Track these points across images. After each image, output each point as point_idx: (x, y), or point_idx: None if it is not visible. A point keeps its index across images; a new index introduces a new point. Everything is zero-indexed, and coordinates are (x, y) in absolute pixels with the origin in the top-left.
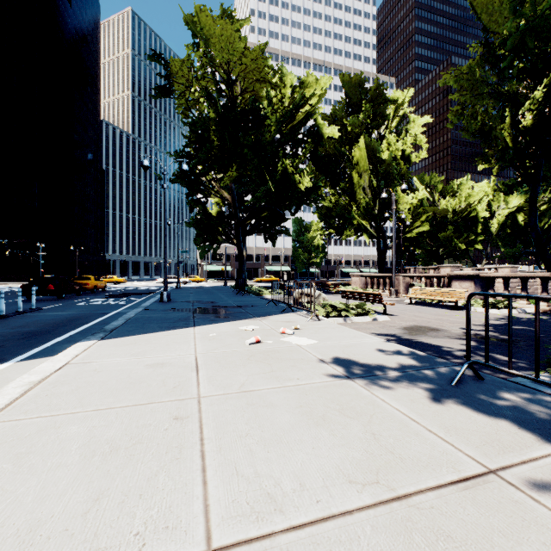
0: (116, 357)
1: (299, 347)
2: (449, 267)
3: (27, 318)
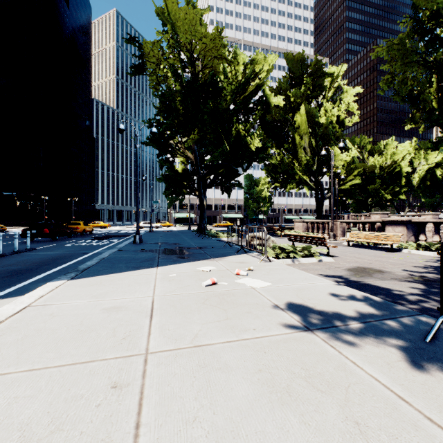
0: (77, 299)
1: (253, 290)
2: (379, 214)
3: (20, 257)
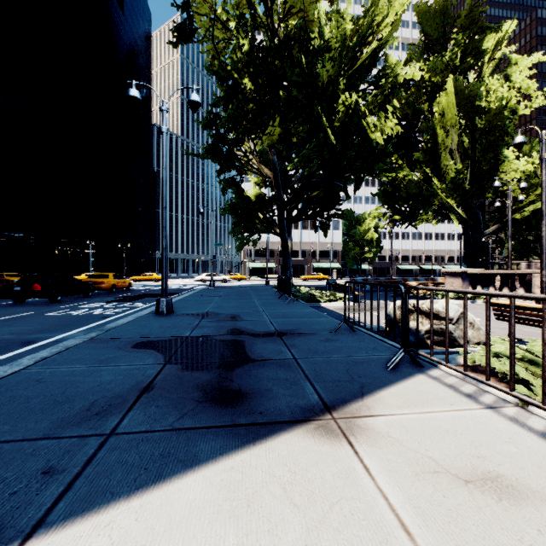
0: None
1: None
2: None
3: None
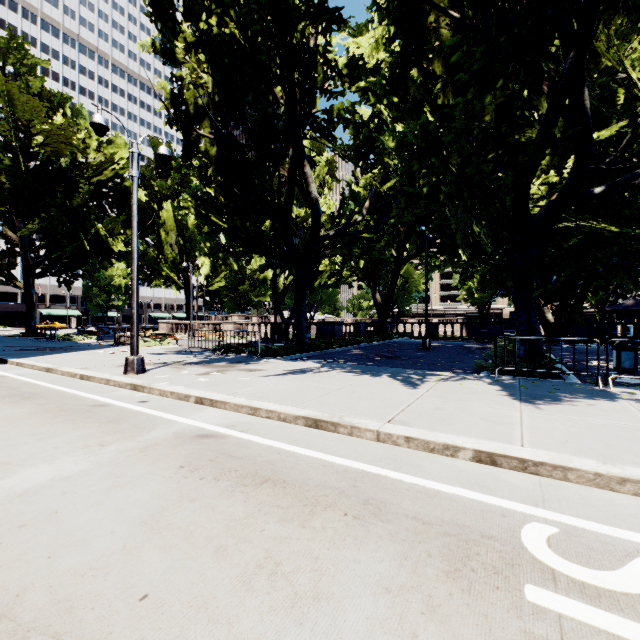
0: (52, 359)
1: None
2: (238, 316)
3: None
